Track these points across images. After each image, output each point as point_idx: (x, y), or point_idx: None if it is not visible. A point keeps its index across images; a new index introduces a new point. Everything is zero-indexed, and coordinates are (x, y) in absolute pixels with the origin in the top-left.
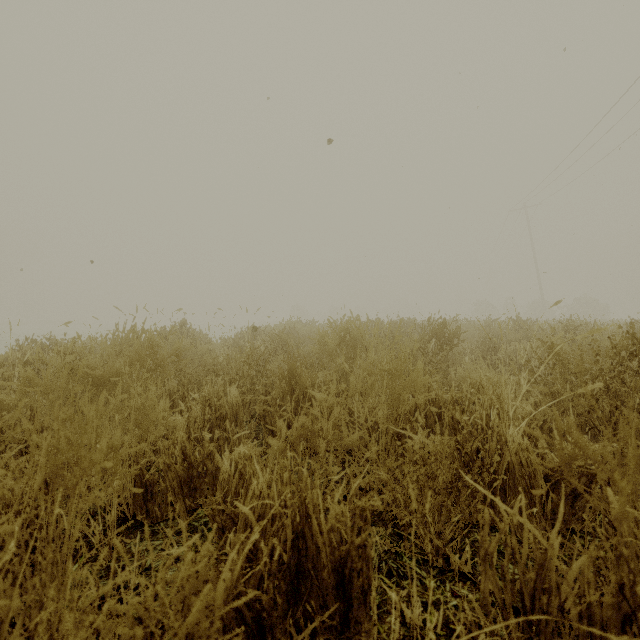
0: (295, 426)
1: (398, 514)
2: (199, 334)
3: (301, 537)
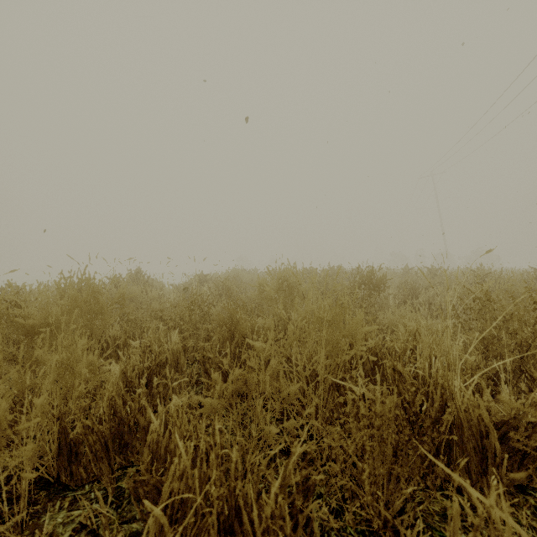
0: (230, 380)
1: (343, 486)
2: (153, 281)
3: (230, 533)
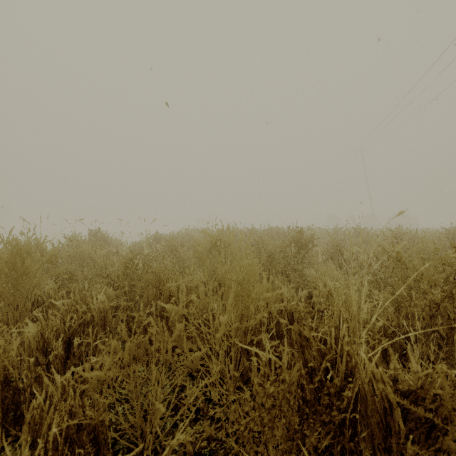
0: (127, 348)
1: None
2: (111, 239)
3: None
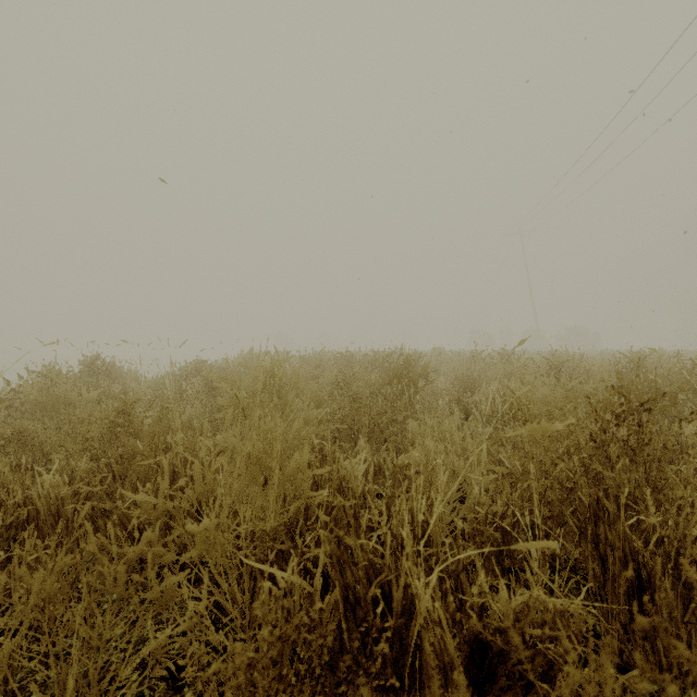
0: (39, 580)
1: None
2: (118, 372)
3: None
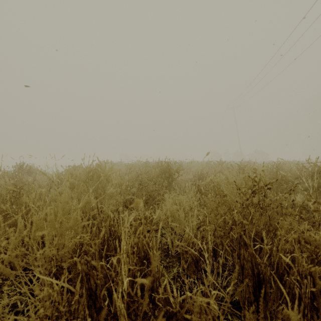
0: None
1: None
2: (33, 171)
3: None
